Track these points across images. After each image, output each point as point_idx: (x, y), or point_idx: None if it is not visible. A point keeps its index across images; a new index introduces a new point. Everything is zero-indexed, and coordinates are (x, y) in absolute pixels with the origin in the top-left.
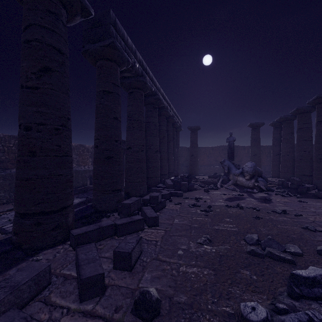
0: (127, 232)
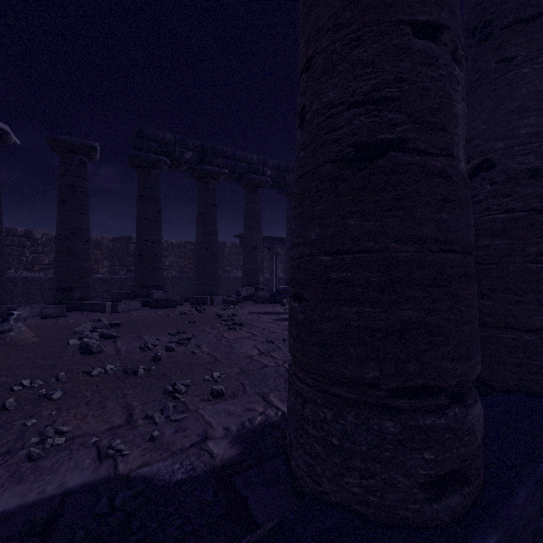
0: (91, 310)
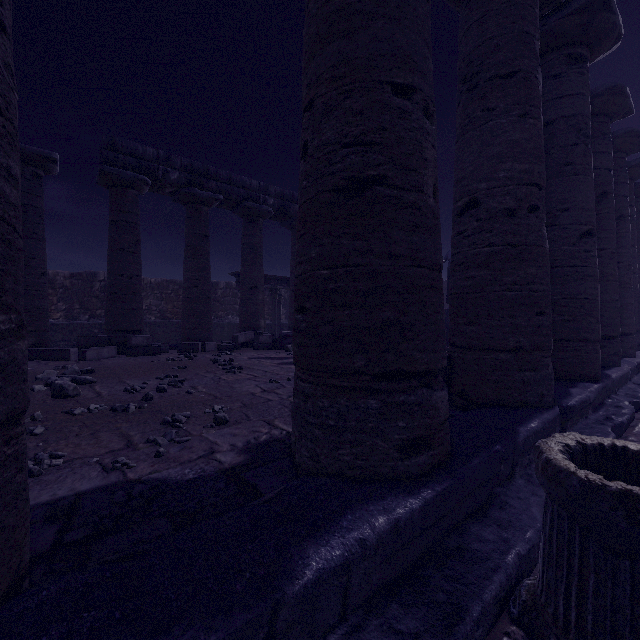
0: (50, 358)
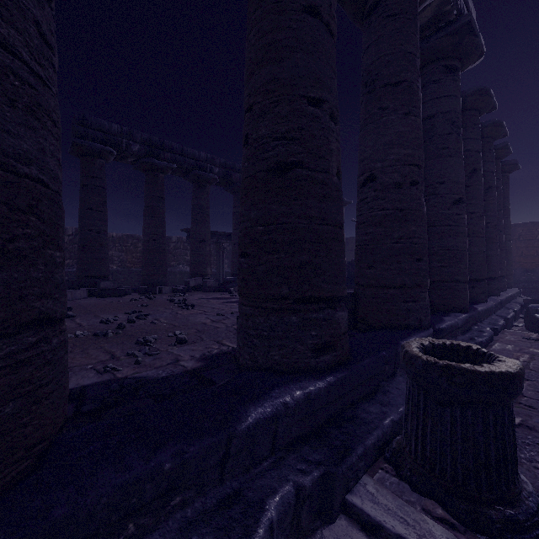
0: None
